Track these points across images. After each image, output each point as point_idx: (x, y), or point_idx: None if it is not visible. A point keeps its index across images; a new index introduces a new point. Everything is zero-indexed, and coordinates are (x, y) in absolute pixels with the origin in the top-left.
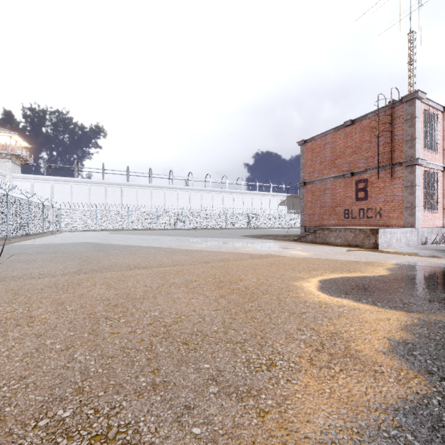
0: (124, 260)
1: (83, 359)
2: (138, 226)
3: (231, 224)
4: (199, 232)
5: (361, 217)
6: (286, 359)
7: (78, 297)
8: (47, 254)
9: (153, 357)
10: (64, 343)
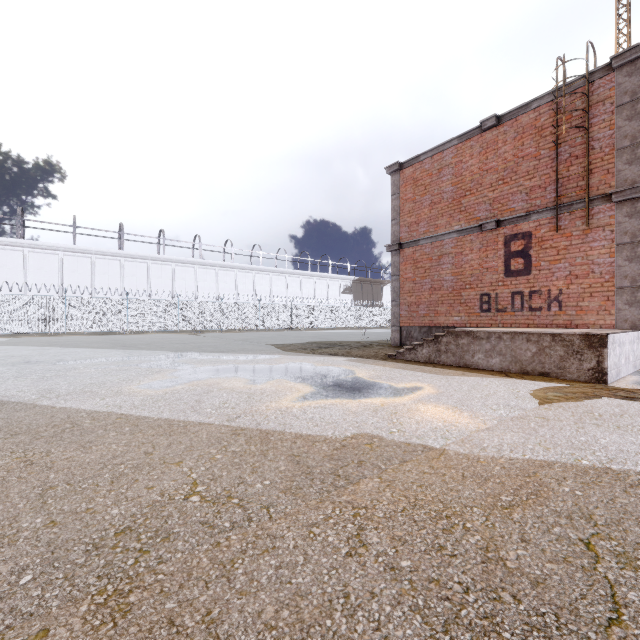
0: None
1: None
2: (86, 326)
3: (267, 323)
4: (201, 338)
5: (518, 310)
6: None
7: None
8: None
9: None
10: None
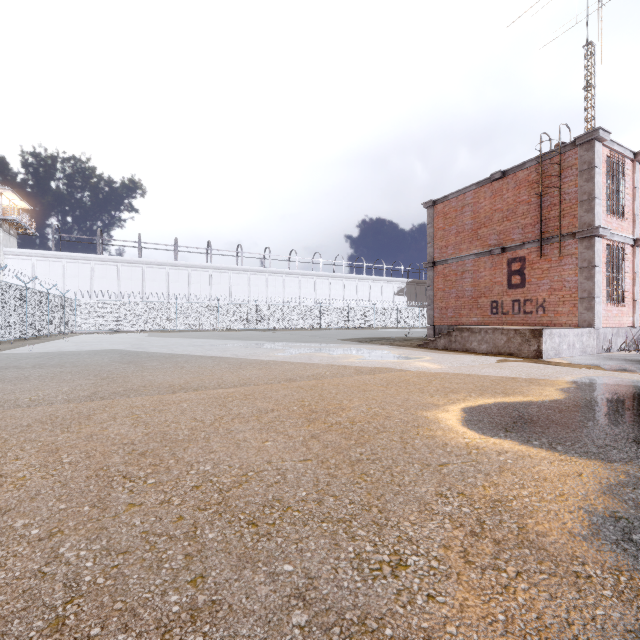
0: (164, 377)
1: (74, 556)
2: (190, 325)
3: (327, 323)
4: (280, 334)
5: (516, 313)
6: (422, 553)
7: (85, 439)
8: (48, 369)
9: (196, 552)
10: (46, 526)
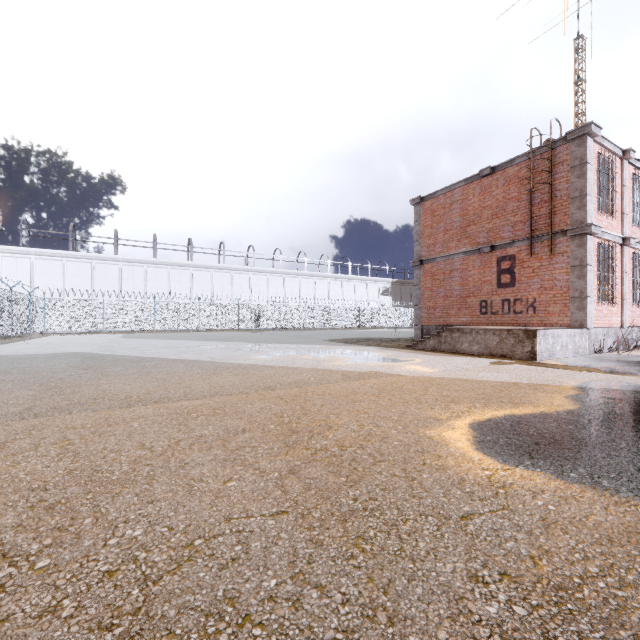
0: (123, 386)
1: None
2: (169, 325)
3: (312, 323)
4: (263, 335)
5: (506, 313)
6: None
7: None
8: None
9: None
10: None
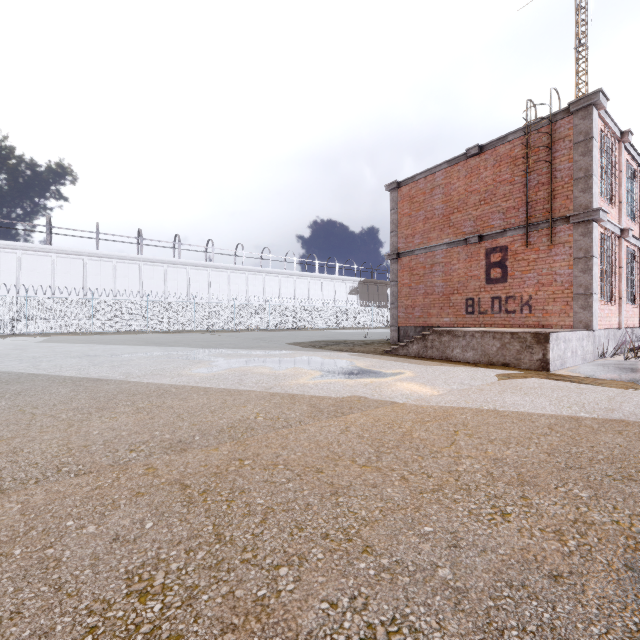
0: None
1: None
2: (111, 326)
3: (277, 323)
4: (219, 337)
5: (496, 312)
6: None
7: None
8: None
9: None
10: None
